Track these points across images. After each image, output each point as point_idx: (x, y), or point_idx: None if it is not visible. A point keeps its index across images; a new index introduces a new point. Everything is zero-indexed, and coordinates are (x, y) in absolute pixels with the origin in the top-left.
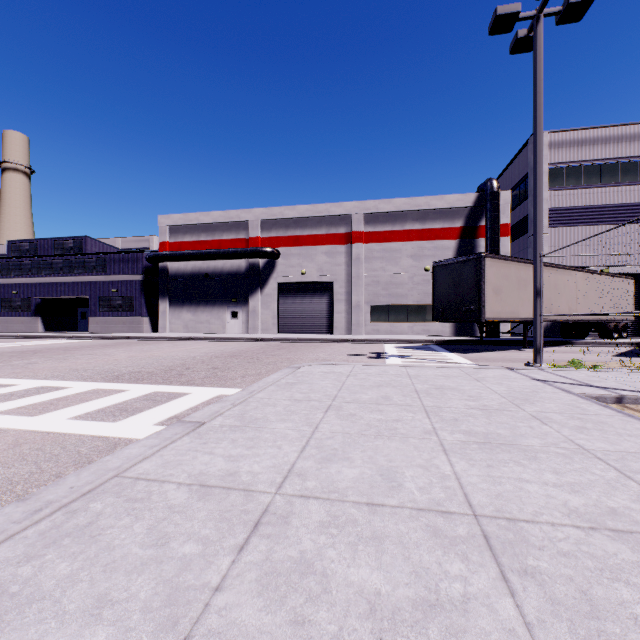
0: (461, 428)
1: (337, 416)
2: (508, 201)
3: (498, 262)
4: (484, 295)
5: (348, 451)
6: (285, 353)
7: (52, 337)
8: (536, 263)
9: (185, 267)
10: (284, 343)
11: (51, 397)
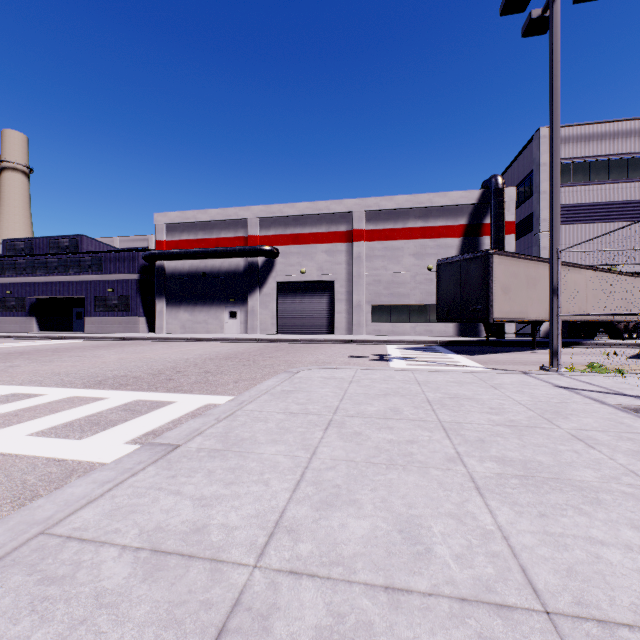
0: (491, 453)
1: (339, 435)
2: (513, 198)
3: (507, 259)
4: (492, 294)
5: (354, 489)
6: (283, 355)
7: (45, 338)
8: (552, 259)
9: (182, 266)
10: (283, 344)
11: (19, 407)
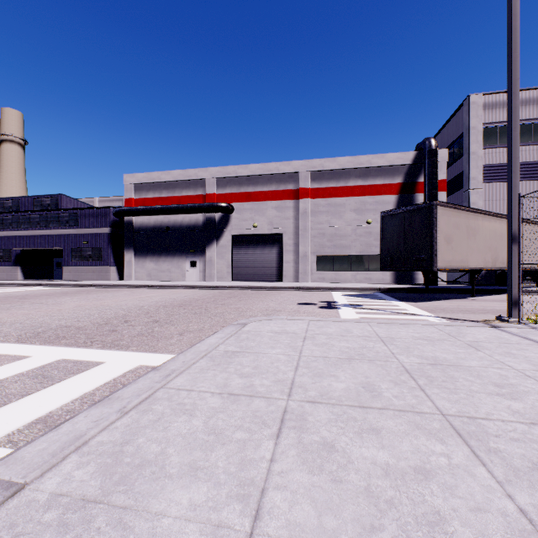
0: None
1: (300, 453)
2: (445, 159)
3: (449, 211)
4: (436, 244)
5: None
6: (235, 302)
7: (24, 285)
8: (511, 205)
9: (148, 221)
10: (236, 291)
11: None
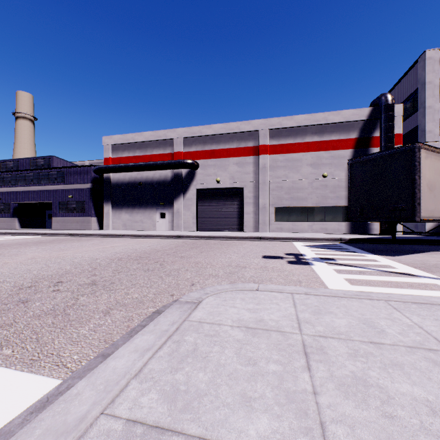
0: None
1: None
2: (400, 113)
3: (432, 154)
4: (419, 191)
5: None
6: (196, 254)
7: (14, 233)
8: None
9: (124, 177)
10: (199, 240)
11: None
